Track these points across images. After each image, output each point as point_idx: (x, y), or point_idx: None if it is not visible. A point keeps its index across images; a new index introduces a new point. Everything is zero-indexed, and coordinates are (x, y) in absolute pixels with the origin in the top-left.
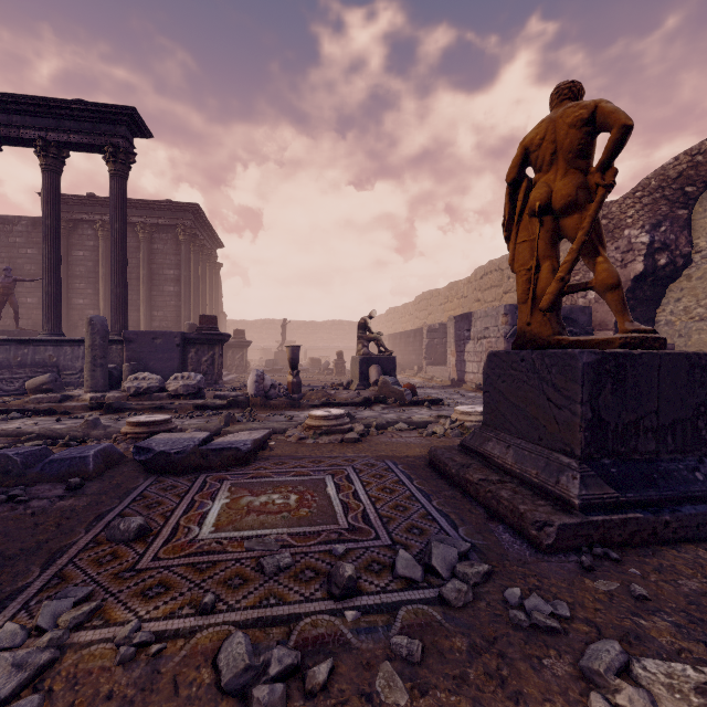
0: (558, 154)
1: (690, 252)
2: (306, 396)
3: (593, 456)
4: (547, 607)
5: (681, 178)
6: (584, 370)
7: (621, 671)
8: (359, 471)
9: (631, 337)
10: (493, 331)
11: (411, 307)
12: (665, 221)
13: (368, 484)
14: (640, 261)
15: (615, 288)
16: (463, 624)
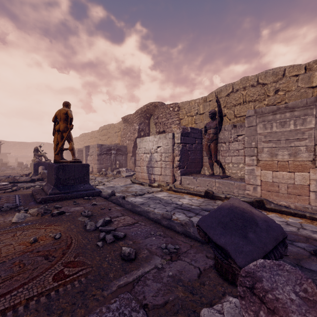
0: (61, 119)
1: (150, 132)
2: (2, 180)
3: (57, 185)
4: (23, 208)
5: (145, 112)
6: (55, 168)
7: (26, 210)
8: (2, 197)
9: (72, 161)
10: (94, 153)
11: (78, 139)
12: (143, 123)
13: (2, 199)
14: (137, 133)
15: (72, 150)
16: (3, 212)
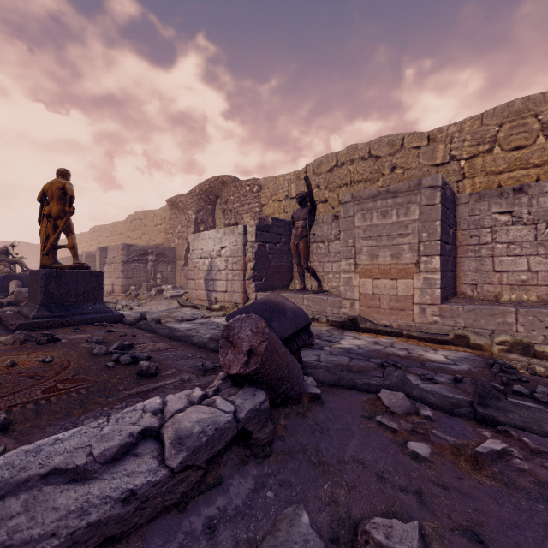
0: (54, 196)
1: (215, 226)
2: None
3: (47, 304)
4: None
5: (207, 191)
6: (42, 276)
7: None
8: None
9: (73, 265)
10: (117, 259)
11: (87, 236)
12: (203, 210)
13: None
14: (192, 227)
15: (72, 248)
16: None
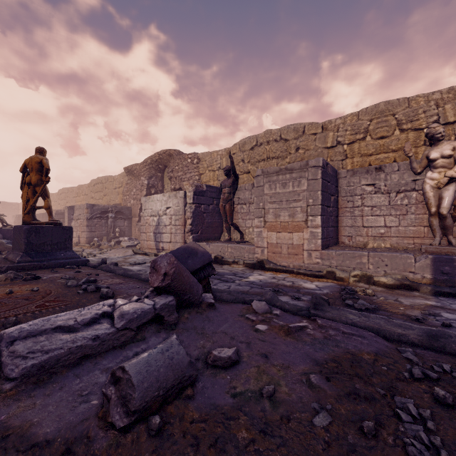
0: (33, 169)
1: (164, 189)
2: None
3: (28, 252)
4: None
5: (157, 161)
6: (25, 230)
7: None
8: None
9: (49, 222)
10: (82, 216)
11: (56, 196)
12: (154, 176)
13: None
14: (145, 190)
15: (48, 209)
16: None
